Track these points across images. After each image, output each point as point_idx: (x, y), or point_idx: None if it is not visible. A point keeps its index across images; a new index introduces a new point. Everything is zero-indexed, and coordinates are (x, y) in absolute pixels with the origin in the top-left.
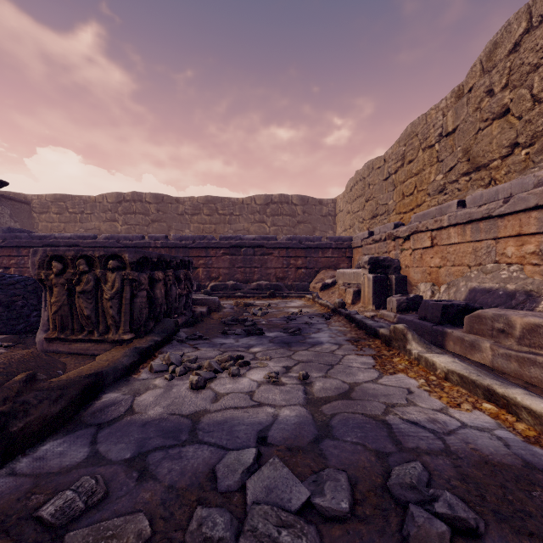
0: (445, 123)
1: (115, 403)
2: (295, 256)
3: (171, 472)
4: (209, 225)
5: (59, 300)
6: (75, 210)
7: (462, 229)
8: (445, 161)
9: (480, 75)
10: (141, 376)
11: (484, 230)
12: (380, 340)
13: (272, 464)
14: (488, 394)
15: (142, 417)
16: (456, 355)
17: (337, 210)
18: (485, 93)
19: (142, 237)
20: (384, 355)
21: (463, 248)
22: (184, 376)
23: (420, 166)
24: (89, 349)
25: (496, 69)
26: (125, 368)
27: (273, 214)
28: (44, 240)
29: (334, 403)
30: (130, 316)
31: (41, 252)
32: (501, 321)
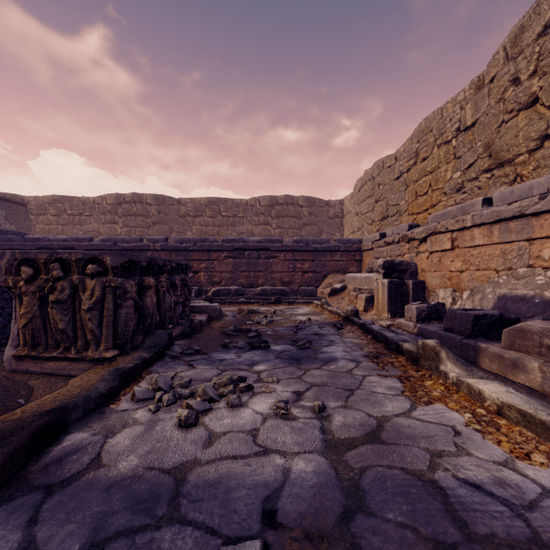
0: (463, 117)
1: (80, 449)
2: (302, 259)
3: None
4: (212, 227)
5: (29, 311)
6: (74, 212)
7: (489, 229)
8: (464, 157)
9: (504, 62)
10: (120, 406)
11: (515, 230)
12: (405, 357)
13: None
14: None
15: (110, 473)
16: (498, 376)
17: (344, 212)
18: (510, 82)
19: (140, 239)
20: (412, 376)
21: (489, 250)
22: (173, 406)
23: (435, 164)
24: (65, 368)
25: (523, 55)
26: (101, 397)
27: (278, 216)
28: (38, 243)
29: (362, 449)
30: (113, 330)
31: (9, 255)
32: None
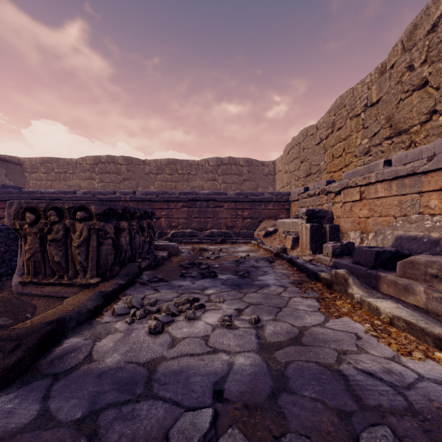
0: (369, 95)
1: (75, 349)
2: (242, 208)
3: (122, 437)
4: (171, 182)
5: (32, 248)
6: (60, 170)
7: (389, 184)
8: (370, 128)
9: (401, 53)
10: (103, 319)
11: (409, 185)
12: (322, 283)
13: (231, 436)
14: (439, 342)
15: (100, 365)
16: (392, 298)
17: (276, 170)
18: (406, 68)
19: (114, 192)
20: (327, 297)
21: (389, 201)
22: (144, 319)
23: (348, 132)
24: (59, 292)
25: (416, 48)
26: (89, 312)
27: (223, 173)
28: (32, 195)
29: (287, 349)
30: (96, 262)
31: (16, 204)
32: (435, 267)
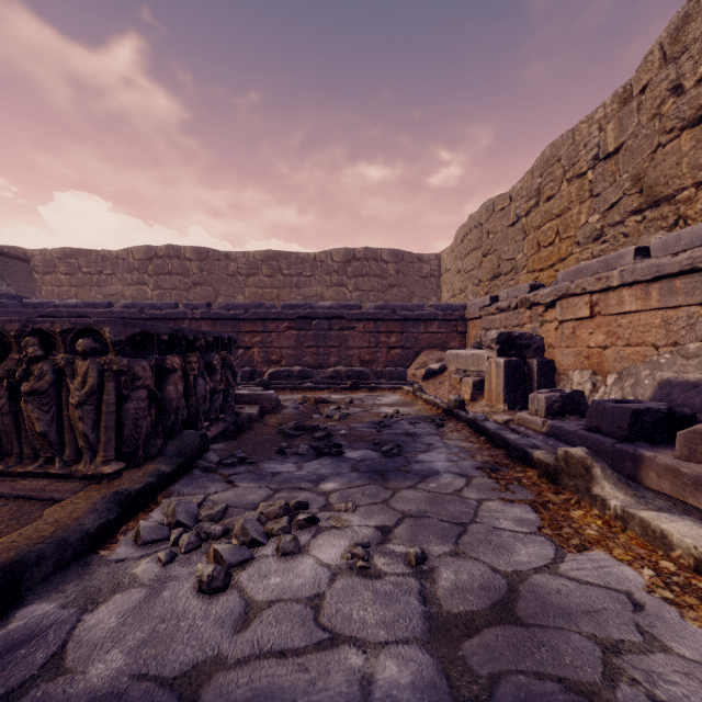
0: (602, 140)
1: (35, 635)
2: (387, 331)
3: None
4: (271, 289)
5: None
6: (91, 270)
7: (644, 290)
8: (604, 195)
9: (660, 65)
10: (115, 552)
11: (684, 291)
12: (537, 471)
13: None
14: None
15: (73, 686)
16: (677, 503)
17: (442, 269)
18: (669, 91)
19: (174, 304)
20: (551, 501)
21: (645, 318)
22: (195, 552)
23: (564, 204)
24: (45, 489)
25: (688, 54)
26: (86, 539)
27: (356, 274)
28: (40, 309)
29: (488, 635)
30: (117, 433)
31: None
32: None
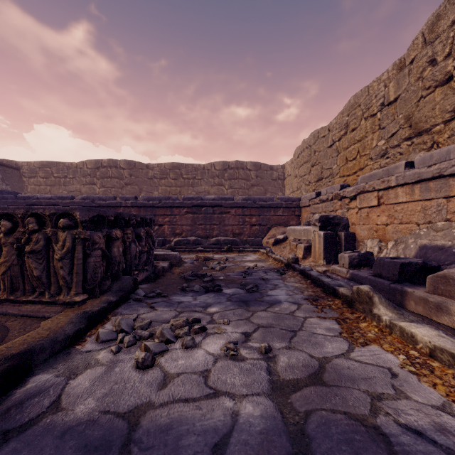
0: (386, 93)
1: (42, 391)
2: (250, 214)
3: None
4: (175, 187)
5: (8, 260)
6: (60, 175)
7: (411, 189)
8: (387, 128)
9: (422, 46)
10: (85, 347)
11: (435, 189)
12: (341, 300)
13: None
14: None
15: (67, 417)
16: (425, 319)
17: (285, 175)
18: (428, 63)
19: (114, 197)
20: (348, 318)
21: (411, 206)
22: (133, 347)
23: (363, 133)
24: (39, 311)
25: (439, 40)
26: (67, 339)
27: (230, 178)
28: (28, 200)
29: (305, 391)
30: (83, 277)
31: None
32: None
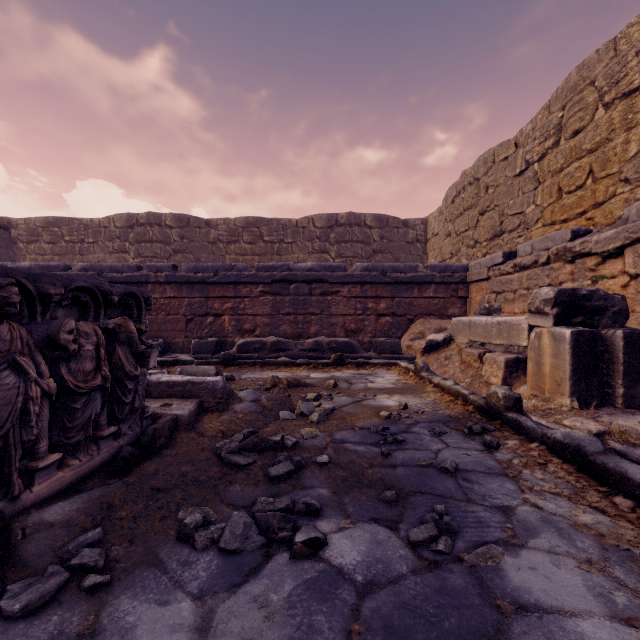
0: None
1: None
2: (376, 296)
3: None
4: (251, 256)
5: None
6: (73, 238)
7: None
8: None
9: None
10: None
11: None
12: None
13: None
14: None
15: None
16: None
17: (429, 234)
18: None
19: (136, 267)
20: None
21: None
22: None
23: (602, 134)
24: None
25: None
26: None
27: (339, 240)
28: None
29: None
30: None
31: None
32: None
